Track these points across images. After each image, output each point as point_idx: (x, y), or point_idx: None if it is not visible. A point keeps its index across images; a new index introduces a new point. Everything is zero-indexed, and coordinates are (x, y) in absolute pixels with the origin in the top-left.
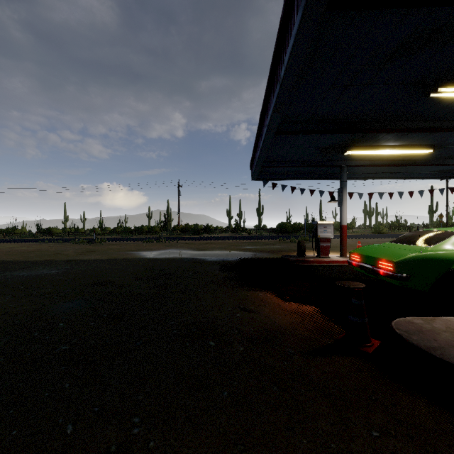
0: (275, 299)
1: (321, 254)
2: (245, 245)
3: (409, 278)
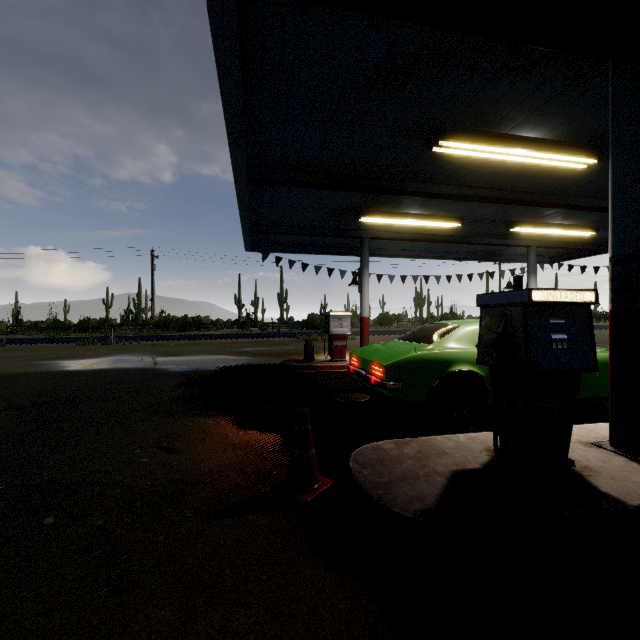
0: (227, 428)
1: (335, 356)
2: (243, 347)
3: (400, 387)
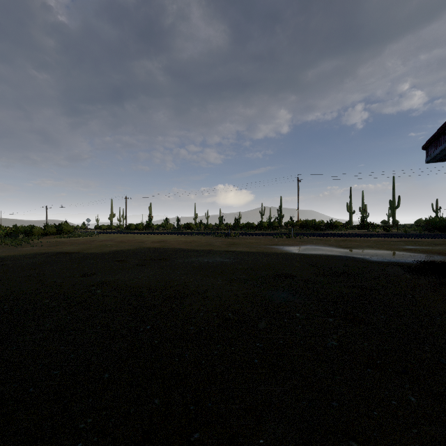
0: None
1: None
2: (401, 245)
3: None
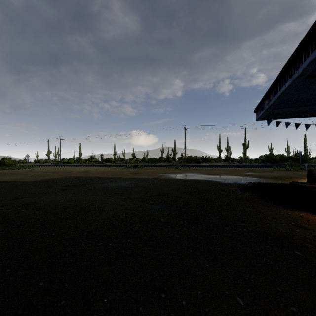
0: None
1: None
2: (244, 172)
3: None
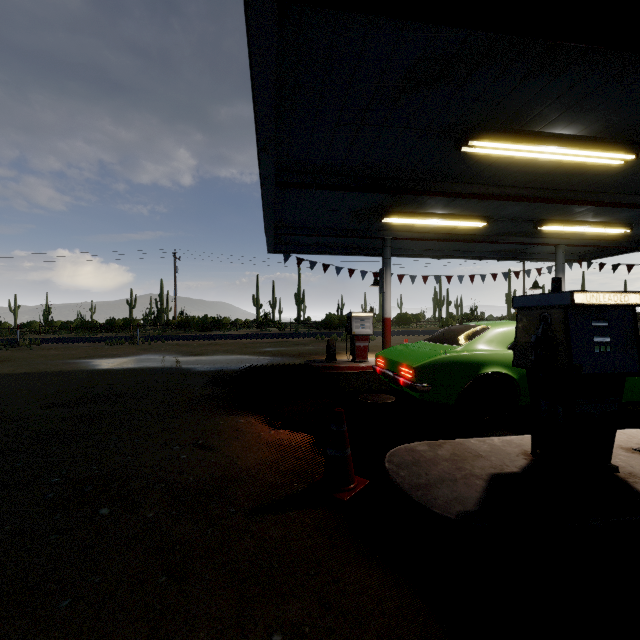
0: (259, 427)
1: (357, 357)
2: (264, 347)
3: (430, 388)
